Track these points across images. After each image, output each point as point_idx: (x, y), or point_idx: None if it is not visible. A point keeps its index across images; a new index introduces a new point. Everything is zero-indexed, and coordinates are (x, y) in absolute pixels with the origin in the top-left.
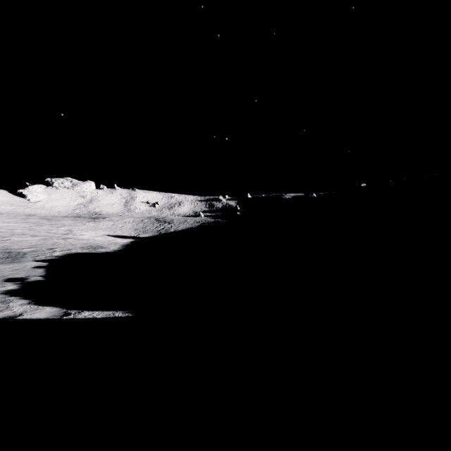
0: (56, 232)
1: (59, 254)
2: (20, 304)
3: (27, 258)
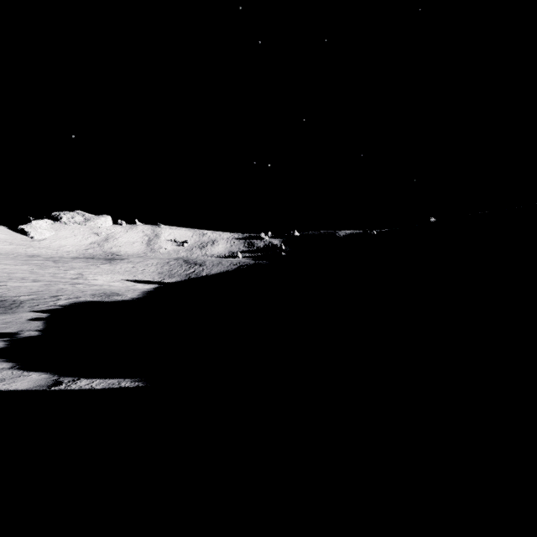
0: (63, 277)
1: (64, 303)
2: None
3: (23, 307)
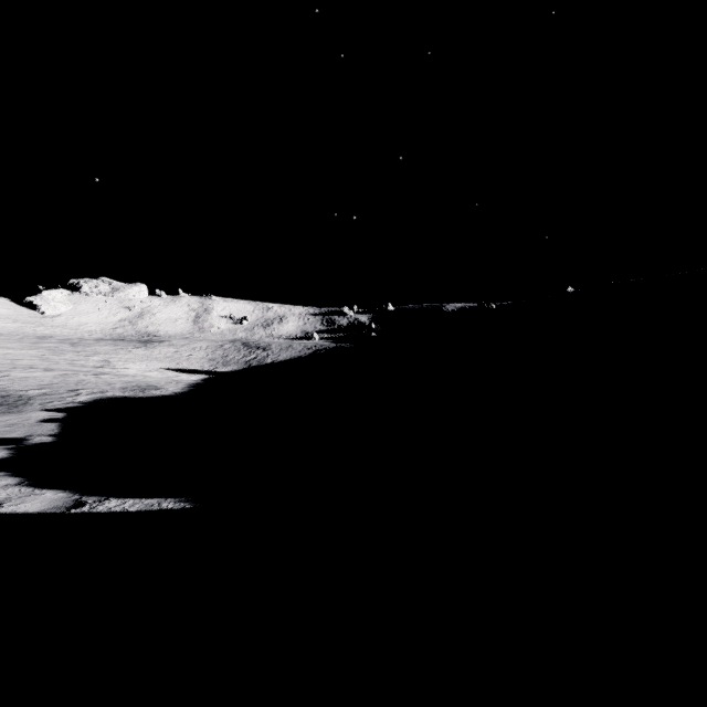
0: (84, 364)
1: (85, 399)
2: (2, 486)
3: (32, 405)
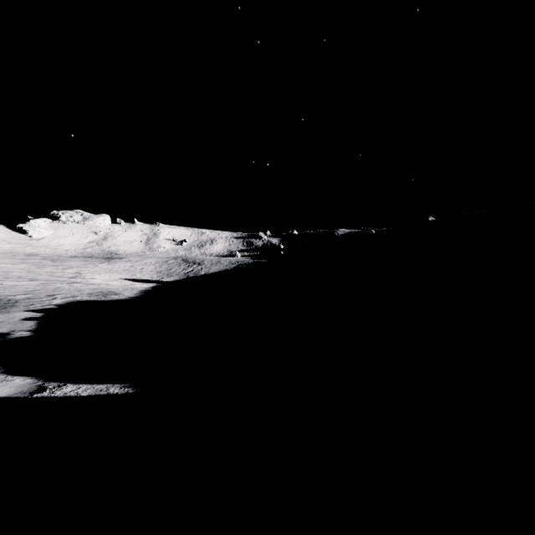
0: (61, 276)
1: (60, 302)
2: None
3: (18, 307)
